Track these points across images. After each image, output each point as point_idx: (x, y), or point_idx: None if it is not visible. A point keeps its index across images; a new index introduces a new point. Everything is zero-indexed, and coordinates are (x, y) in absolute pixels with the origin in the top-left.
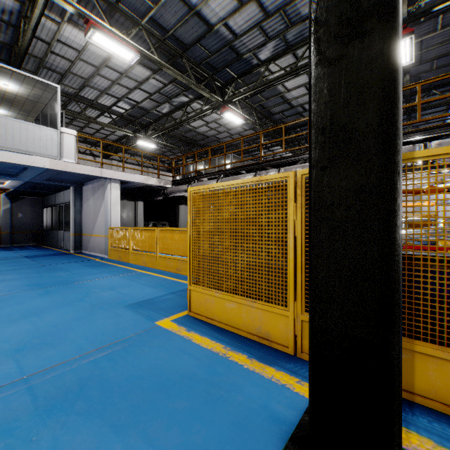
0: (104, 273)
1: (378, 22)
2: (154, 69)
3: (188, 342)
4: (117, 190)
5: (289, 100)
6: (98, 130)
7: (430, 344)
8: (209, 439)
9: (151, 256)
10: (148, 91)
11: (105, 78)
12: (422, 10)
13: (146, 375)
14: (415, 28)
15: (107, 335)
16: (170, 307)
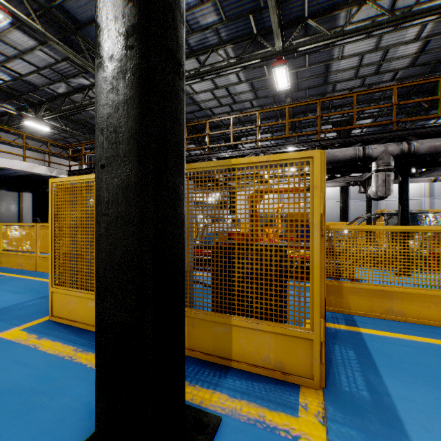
0: None
1: (136, 40)
2: (40, 39)
3: (32, 350)
4: None
5: (198, 102)
6: None
7: (242, 317)
8: None
9: (29, 256)
10: (34, 64)
11: None
12: (292, 47)
13: None
14: (292, 60)
15: None
16: (30, 314)
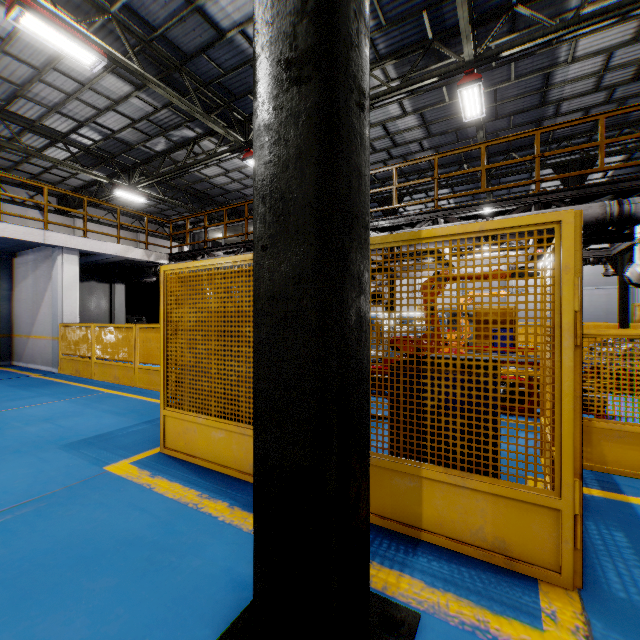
0: (43, 396)
1: (315, 69)
2: (137, 83)
3: (147, 492)
4: (73, 265)
5: None
6: (48, 169)
7: (438, 467)
8: (131, 625)
9: (127, 367)
10: (129, 116)
11: (55, 88)
12: (491, 52)
13: (61, 548)
14: (487, 73)
15: (15, 493)
16: (136, 443)
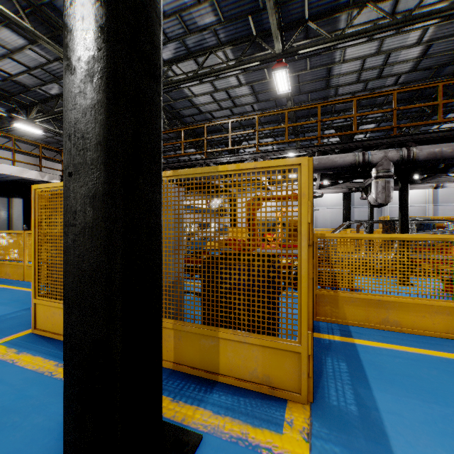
0: None
1: (104, 42)
2: (30, 38)
3: (11, 366)
4: None
5: (197, 105)
6: None
7: (229, 330)
8: None
9: (17, 265)
10: (25, 64)
11: None
12: (292, 49)
13: None
14: (293, 63)
15: None
16: (12, 327)
